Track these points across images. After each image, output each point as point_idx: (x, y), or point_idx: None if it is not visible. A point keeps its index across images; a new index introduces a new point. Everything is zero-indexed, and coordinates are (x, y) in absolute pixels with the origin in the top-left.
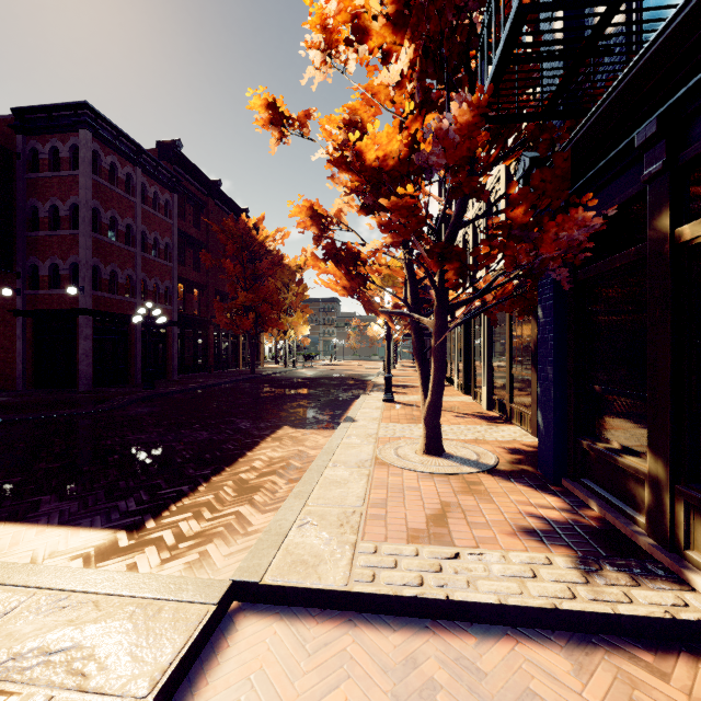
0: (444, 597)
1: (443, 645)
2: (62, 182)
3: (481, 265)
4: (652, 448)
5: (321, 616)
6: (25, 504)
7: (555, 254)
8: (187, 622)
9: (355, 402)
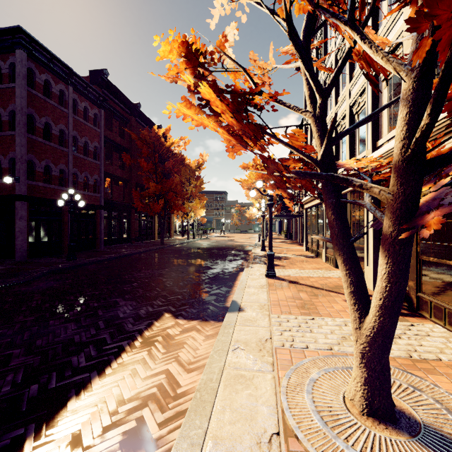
0: None
1: None
2: (3, 93)
3: None
4: None
5: None
6: None
7: None
8: None
9: (239, 276)
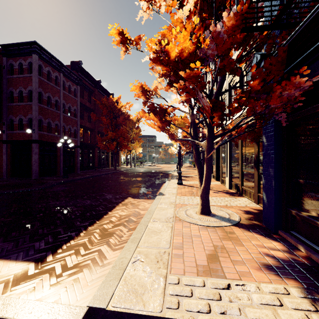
0: None
1: None
2: (24, 79)
3: (232, 114)
4: None
5: None
6: None
7: (279, 105)
8: None
9: (163, 184)
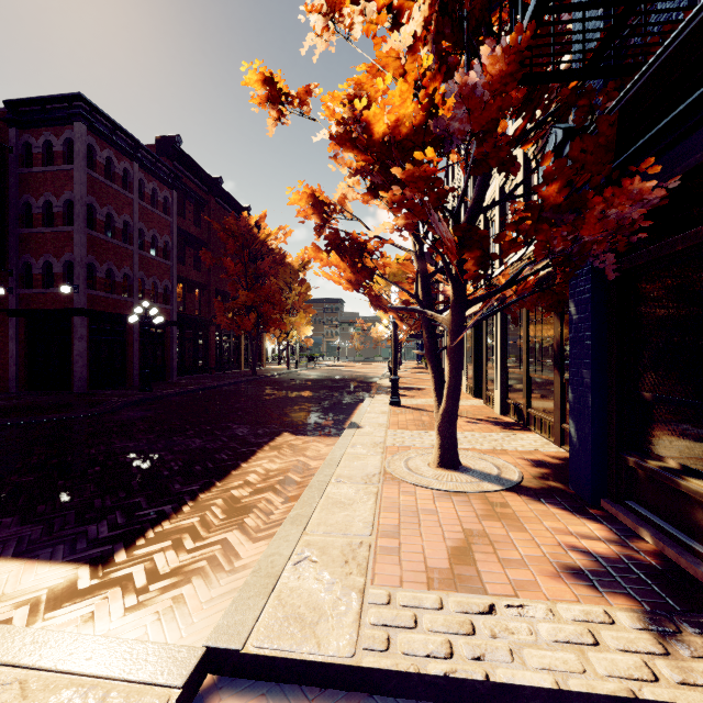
0: (482, 677)
1: None
2: (56, 177)
3: (505, 254)
4: None
5: (320, 699)
6: None
7: (600, 237)
8: None
9: (359, 406)
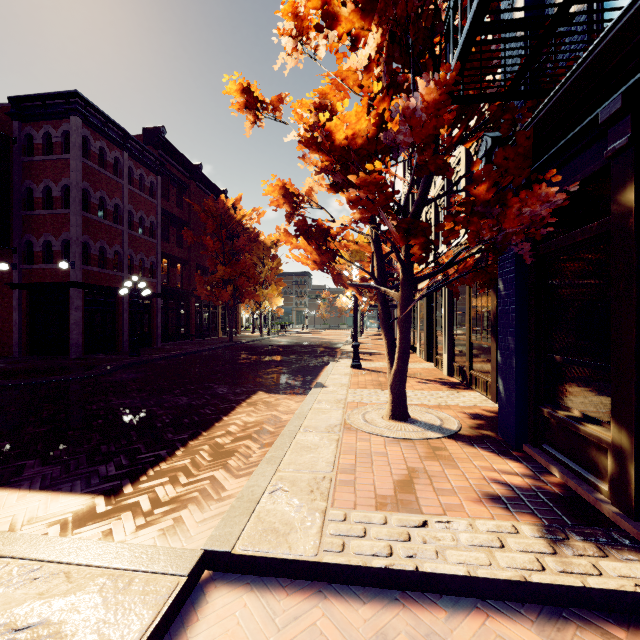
0: (413, 568)
1: (413, 619)
2: (55, 165)
3: (445, 240)
4: (615, 418)
5: (291, 586)
6: (10, 468)
7: (518, 229)
8: (157, 596)
9: (325, 368)
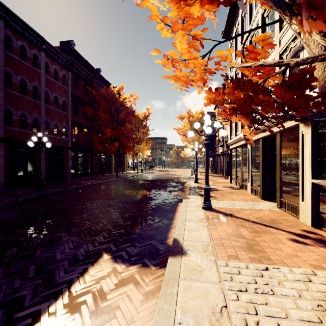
0: None
1: None
2: None
3: None
4: None
5: None
6: None
7: None
8: None
9: (178, 207)
